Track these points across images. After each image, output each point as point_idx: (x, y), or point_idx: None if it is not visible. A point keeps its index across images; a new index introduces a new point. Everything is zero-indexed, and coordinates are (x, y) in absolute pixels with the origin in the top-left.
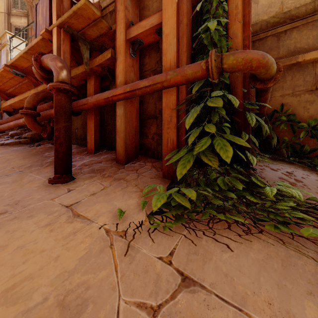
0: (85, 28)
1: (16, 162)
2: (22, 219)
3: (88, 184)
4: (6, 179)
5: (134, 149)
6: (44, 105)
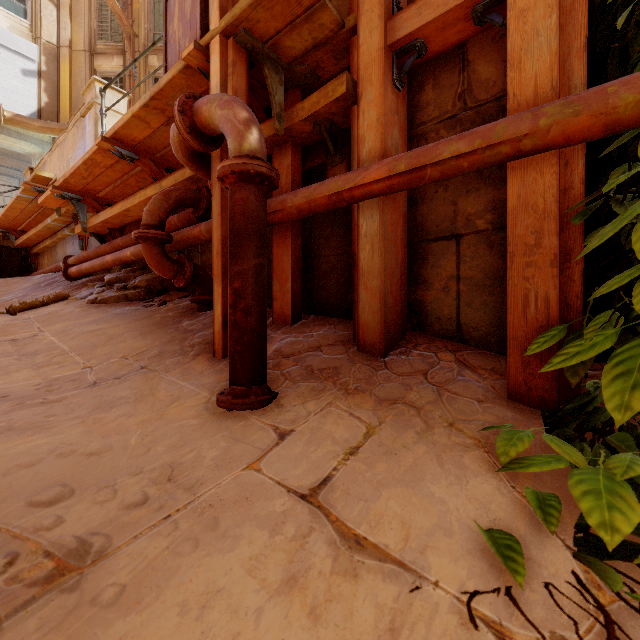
0: (282, 31)
1: (128, 344)
2: (208, 551)
3: (318, 415)
4: (119, 390)
5: (400, 316)
6: (172, 219)
